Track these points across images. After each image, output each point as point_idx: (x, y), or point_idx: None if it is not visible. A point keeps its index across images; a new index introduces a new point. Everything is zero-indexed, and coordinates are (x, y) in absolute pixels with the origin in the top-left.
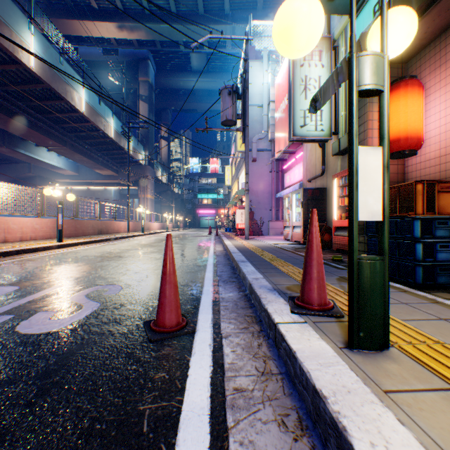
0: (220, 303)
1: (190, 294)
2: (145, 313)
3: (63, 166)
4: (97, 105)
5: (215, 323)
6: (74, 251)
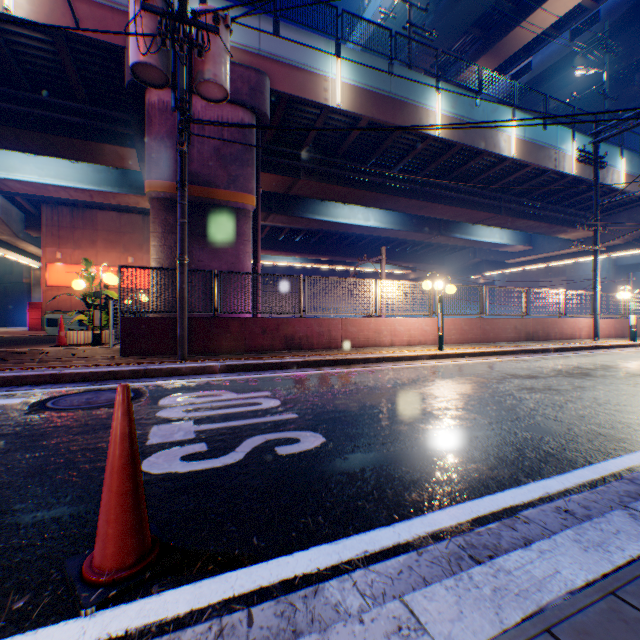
0: (267, 600)
1: (315, 524)
2: (199, 510)
3: (506, 241)
4: (537, 134)
5: (122, 638)
6: (437, 365)
